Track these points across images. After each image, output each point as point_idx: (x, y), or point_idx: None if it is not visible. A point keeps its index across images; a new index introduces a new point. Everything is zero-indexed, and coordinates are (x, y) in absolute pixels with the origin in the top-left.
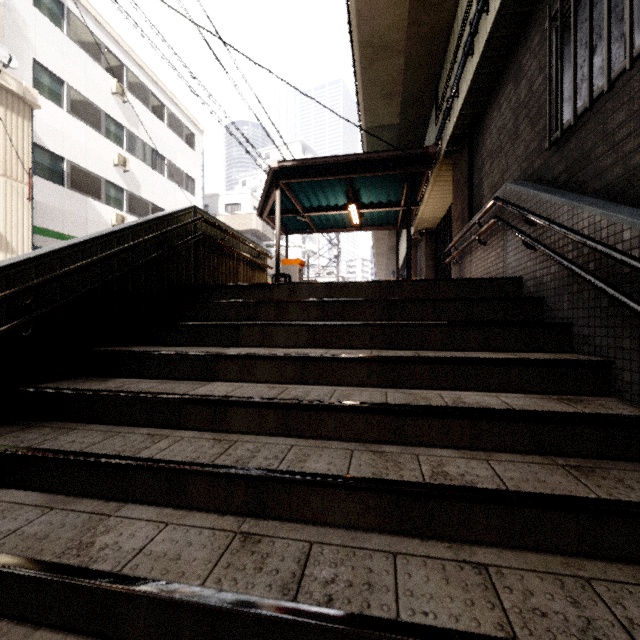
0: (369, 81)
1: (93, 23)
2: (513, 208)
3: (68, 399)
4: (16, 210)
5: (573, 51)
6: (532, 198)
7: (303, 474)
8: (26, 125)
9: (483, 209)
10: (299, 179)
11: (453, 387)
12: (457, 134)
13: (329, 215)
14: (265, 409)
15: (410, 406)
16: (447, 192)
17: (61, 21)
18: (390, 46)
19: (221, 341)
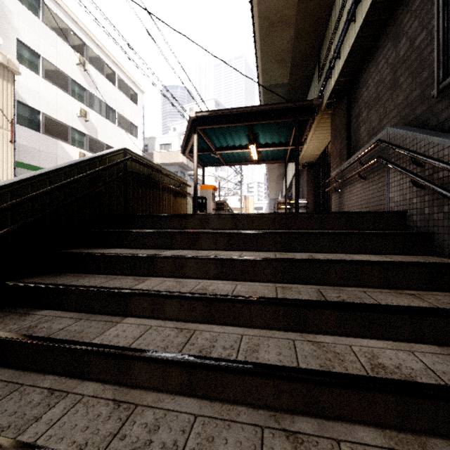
0: (266, 49)
1: (62, 13)
2: (400, 150)
3: None
4: (2, 150)
5: None
6: (419, 141)
7: None
8: (9, 87)
9: (365, 150)
10: (212, 126)
11: (361, 334)
12: (337, 89)
13: (235, 152)
14: (169, 365)
15: (326, 376)
16: (325, 135)
17: (38, 11)
18: (283, 20)
19: (138, 271)
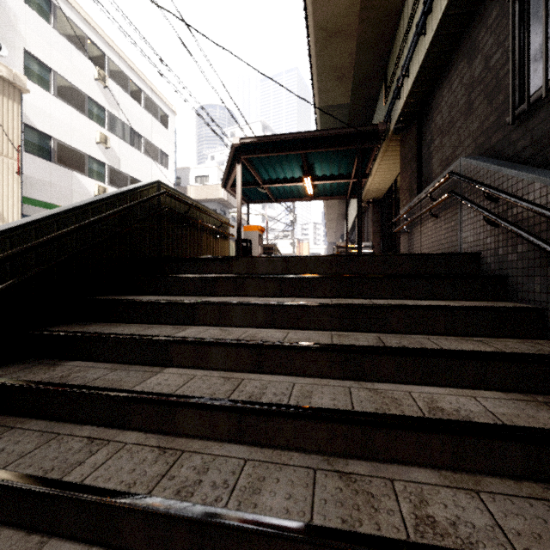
0: (323, 64)
1: (78, 17)
2: (472, 183)
3: (10, 391)
4: (7, 183)
5: (544, 19)
6: (493, 173)
7: (256, 520)
8: (16, 107)
9: (436, 183)
10: (259, 154)
11: (422, 381)
12: (406, 112)
13: (286, 186)
14: (216, 411)
15: (381, 417)
16: (394, 165)
17: (49, 15)
18: (343, 30)
19: (178, 319)
